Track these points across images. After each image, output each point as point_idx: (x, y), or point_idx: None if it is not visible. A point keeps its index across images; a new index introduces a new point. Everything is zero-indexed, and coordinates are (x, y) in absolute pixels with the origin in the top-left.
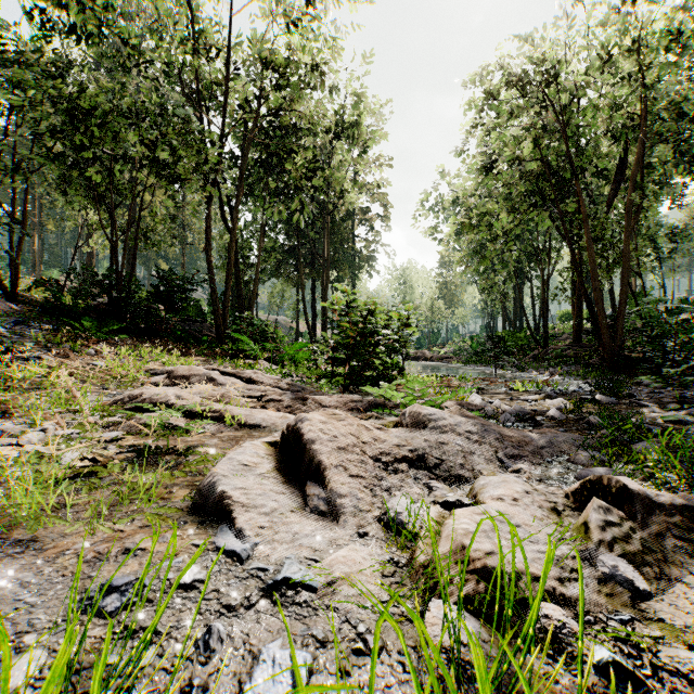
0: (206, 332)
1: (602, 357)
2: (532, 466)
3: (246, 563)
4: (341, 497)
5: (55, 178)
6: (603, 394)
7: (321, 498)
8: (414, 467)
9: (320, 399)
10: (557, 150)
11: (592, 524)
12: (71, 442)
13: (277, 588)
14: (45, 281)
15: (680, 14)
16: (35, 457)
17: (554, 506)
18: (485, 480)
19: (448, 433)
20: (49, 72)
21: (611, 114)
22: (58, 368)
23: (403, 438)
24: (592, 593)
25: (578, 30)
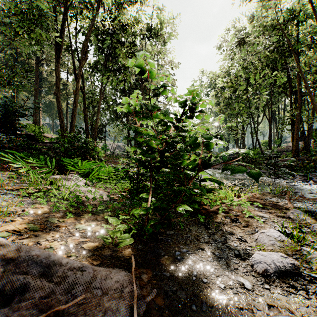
0: None
1: None
2: None
3: None
4: None
5: None
6: None
7: None
8: None
9: None
10: (287, 34)
11: None
12: None
13: None
14: None
15: None
16: None
17: None
18: None
19: None
20: None
21: None
22: None
23: None
24: None
25: None
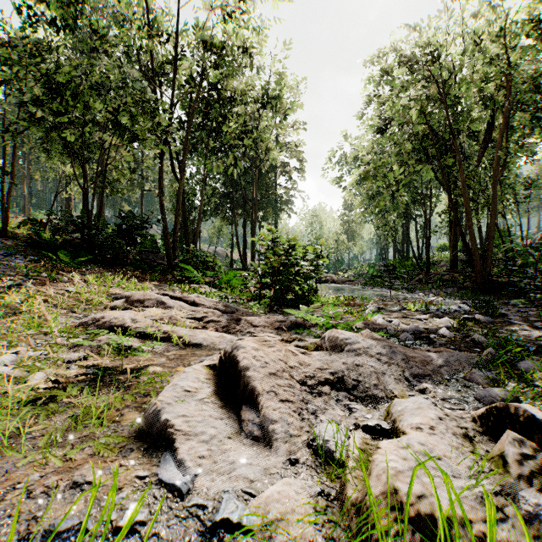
0: (159, 260)
1: (474, 281)
2: (435, 384)
3: (186, 498)
4: (273, 422)
5: (38, 138)
6: (480, 313)
7: (255, 423)
8: (335, 388)
9: (251, 320)
10: (438, 116)
11: (509, 458)
12: (38, 364)
13: (215, 531)
14: (29, 221)
15: (538, 8)
16: (3, 380)
17: (466, 432)
18: (401, 406)
19: (362, 355)
20: (33, 53)
21: (480, 88)
22: (35, 294)
23: (325, 361)
24: (519, 535)
25: (456, 21)
